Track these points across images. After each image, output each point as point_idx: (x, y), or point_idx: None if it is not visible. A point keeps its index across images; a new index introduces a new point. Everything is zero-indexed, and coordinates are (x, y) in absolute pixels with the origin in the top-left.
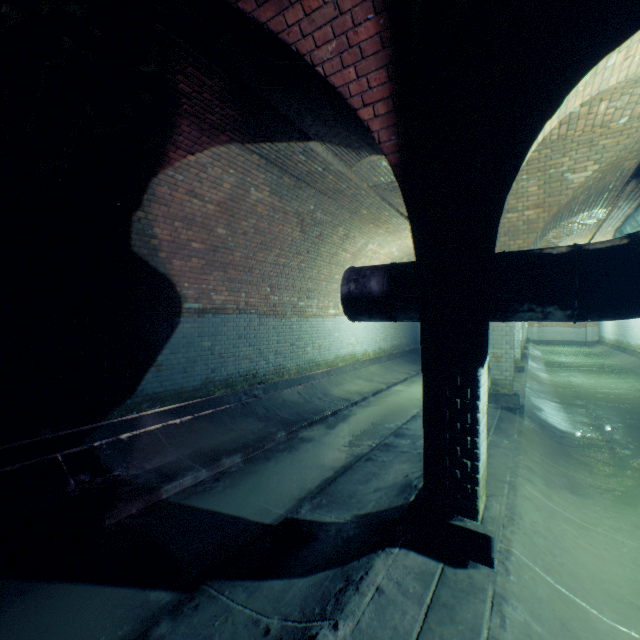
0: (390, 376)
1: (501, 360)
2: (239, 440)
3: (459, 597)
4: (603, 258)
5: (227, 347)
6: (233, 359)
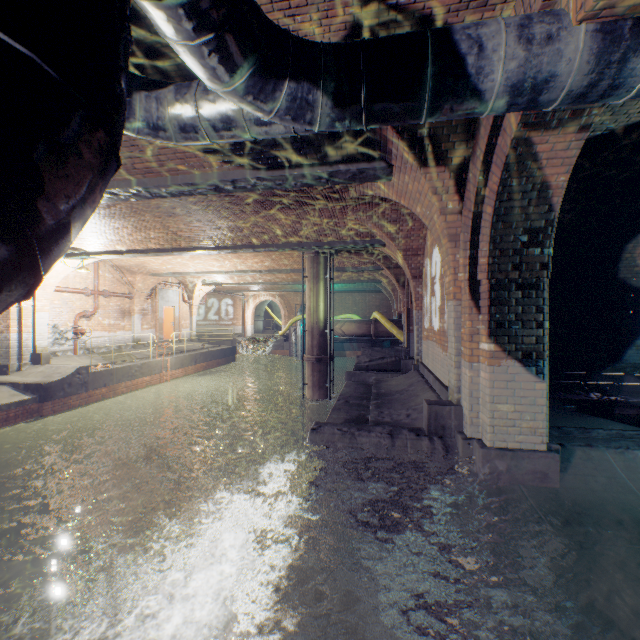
0: None
1: None
2: None
3: None
4: None
5: None
6: None
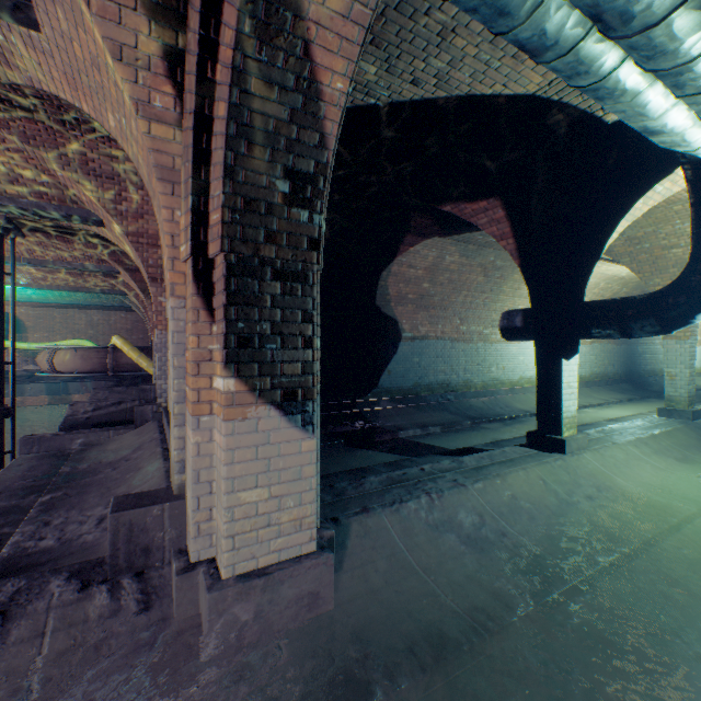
0: (581, 400)
1: (675, 378)
2: (438, 421)
3: (539, 456)
4: (631, 305)
5: (428, 363)
6: (432, 372)
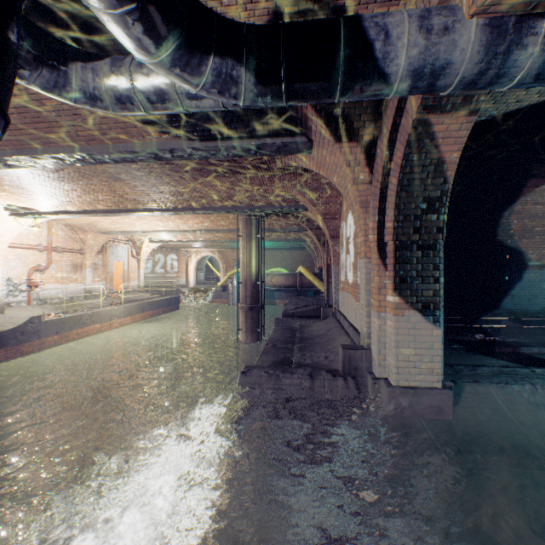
0: None
1: None
2: None
3: None
4: None
5: None
6: None
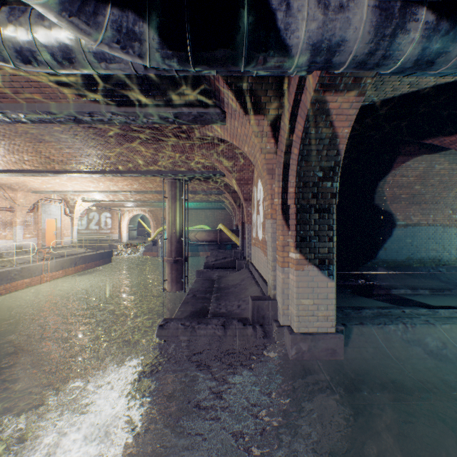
0: None
1: None
2: (427, 286)
3: None
4: None
5: (420, 243)
6: (423, 249)
